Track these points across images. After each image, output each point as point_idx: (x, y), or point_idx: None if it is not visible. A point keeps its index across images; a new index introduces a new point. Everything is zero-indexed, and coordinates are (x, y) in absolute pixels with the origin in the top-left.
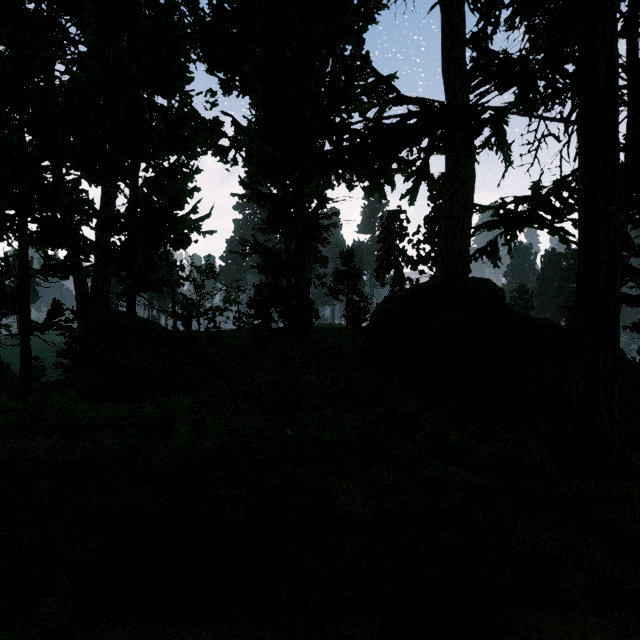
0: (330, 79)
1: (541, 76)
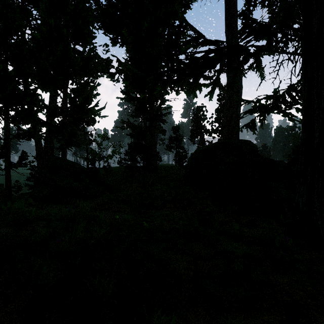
0: (167, 37)
1: (279, 31)
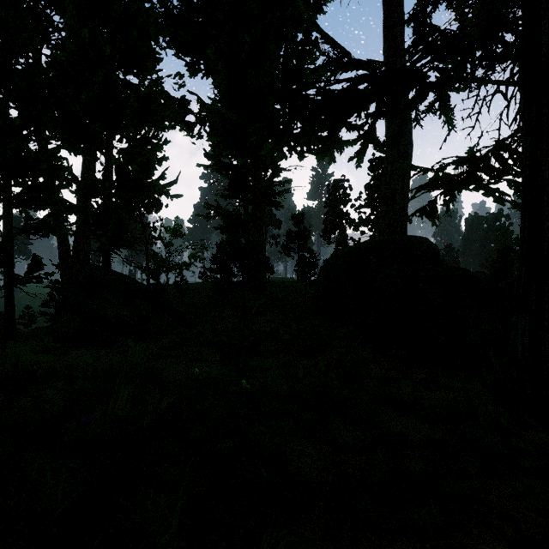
0: (283, 61)
1: (479, 47)
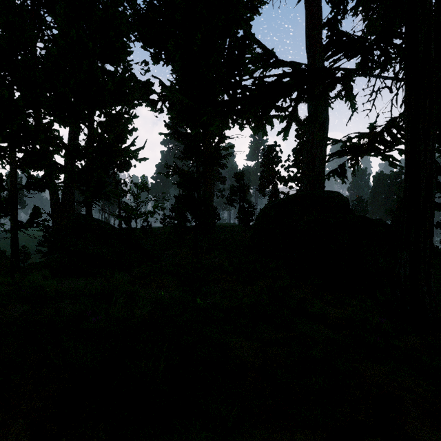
0: (227, 53)
1: (377, 48)
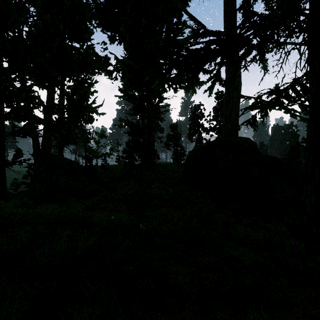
0: (165, 34)
1: (282, 24)
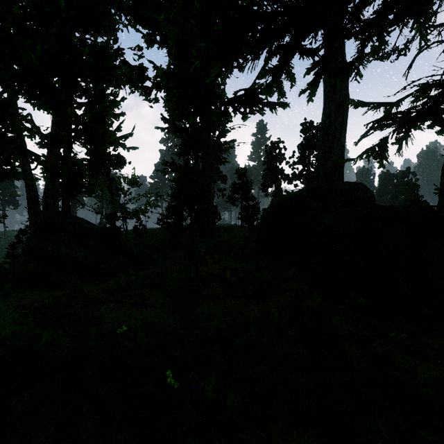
0: None
1: None
